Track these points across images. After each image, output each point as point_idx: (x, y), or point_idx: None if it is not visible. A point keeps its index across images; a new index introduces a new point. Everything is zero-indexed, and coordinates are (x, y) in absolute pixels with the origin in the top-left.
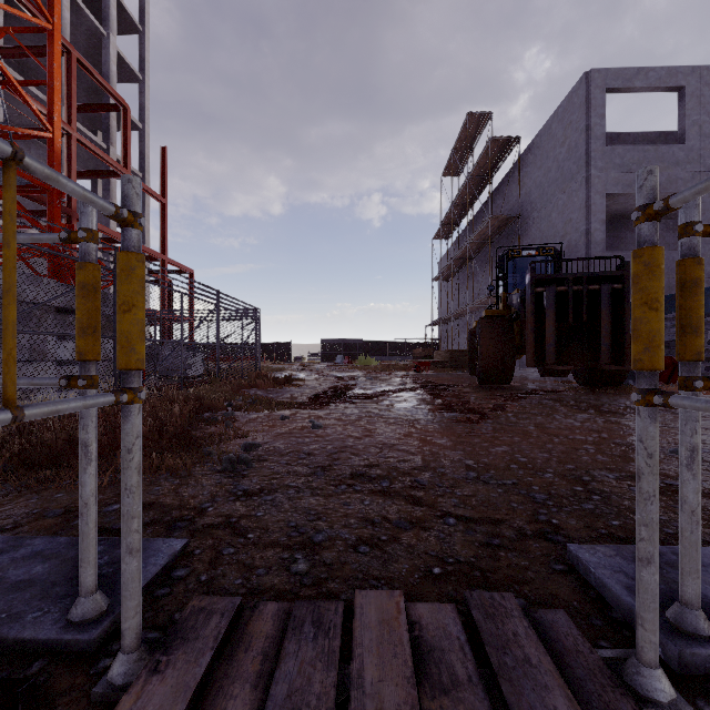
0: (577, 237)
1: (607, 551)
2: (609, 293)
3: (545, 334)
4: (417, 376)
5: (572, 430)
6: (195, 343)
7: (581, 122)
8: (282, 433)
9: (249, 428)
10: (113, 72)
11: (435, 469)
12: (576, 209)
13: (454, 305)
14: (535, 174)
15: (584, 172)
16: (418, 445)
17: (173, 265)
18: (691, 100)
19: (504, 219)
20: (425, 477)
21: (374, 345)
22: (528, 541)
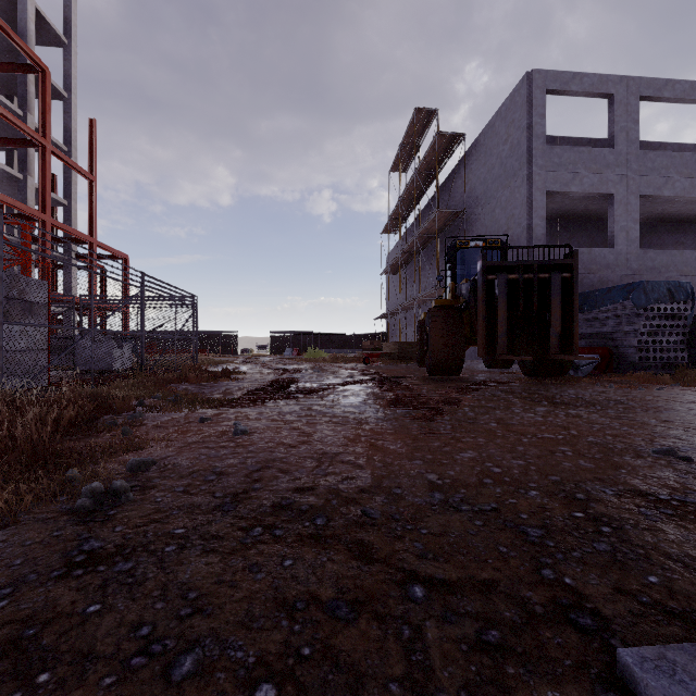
0: (519, 232)
1: (689, 664)
2: (559, 282)
3: (496, 323)
4: (366, 368)
5: (538, 427)
6: (112, 331)
7: (523, 120)
8: (191, 442)
9: (152, 436)
10: (31, 31)
11: (389, 490)
12: (518, 204)
13: (402, 299)
14: (479, 171)
15: (525, 169)
16: (367, 453)
17: (104, 249)
18: (620, 107)
19: (450, 213)
20: (376, 505)
21: (323, 338)
22: (543, 632)
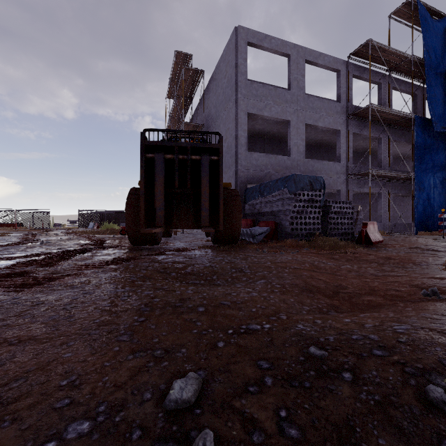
0: (231, 140)
1: None
2: (208, 163)
3: (155, 198)
4: (112, 238)
5: None
6: None
7: (233, 61)
8: None
9: None
10: None
11: None
12: (231, 120)
13: None
14: (213, 98)
15: (234, 95)
16: None
17: None
18: (294, 64)
19: (194, 126)
20: None
21: (123, 215)
22: None
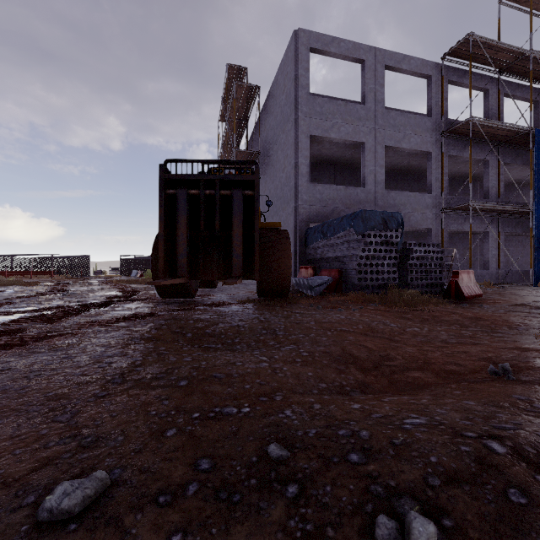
0: (290, 170)
1: None
2: (240, 199)
3: (177, 243)
4: (147, 289)
5: None
6: None
7: (292, 72)
8: None
9: None
10: None
11: None
12: (290, 145)
13: None
14: (270, 119)
15: (293, 114)
16: None
17: None
18: (369, 72)
19: (248, 154)
20: None
21: None
22: None
